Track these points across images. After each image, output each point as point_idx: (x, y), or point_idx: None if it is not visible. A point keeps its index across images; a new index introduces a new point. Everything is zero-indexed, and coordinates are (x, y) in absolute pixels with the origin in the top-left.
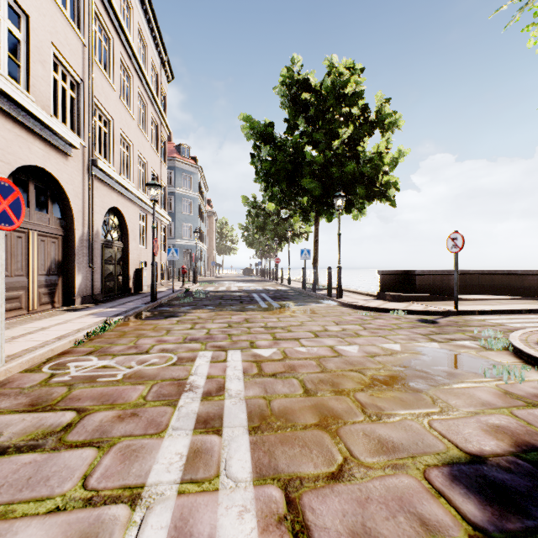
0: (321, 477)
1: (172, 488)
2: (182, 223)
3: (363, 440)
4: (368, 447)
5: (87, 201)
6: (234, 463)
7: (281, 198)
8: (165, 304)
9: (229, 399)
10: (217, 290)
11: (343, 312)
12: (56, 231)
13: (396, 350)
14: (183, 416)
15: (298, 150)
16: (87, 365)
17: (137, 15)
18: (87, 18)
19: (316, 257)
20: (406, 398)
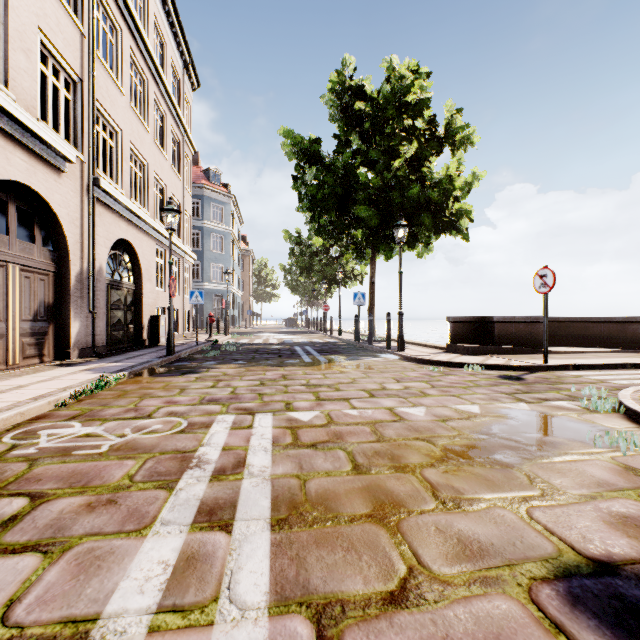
0: (374, 599)
1: (141, 622)
2: (212, 263)
3: (436, 538)
4: (444, 550)
5: (86, 229)
6: (244, 577)
7: (330, 232)
8: (184, 359)
9: (249, 479)
10: (252, 343)
11: (405, 367)
12: (46, 266)
13: (474, 413)
14: (180, 504)
15: (350, 170)
16: (64, 433)
17: (153, 5)
18: (86, 2)
19: (372, 303)
20: (493, 477)
